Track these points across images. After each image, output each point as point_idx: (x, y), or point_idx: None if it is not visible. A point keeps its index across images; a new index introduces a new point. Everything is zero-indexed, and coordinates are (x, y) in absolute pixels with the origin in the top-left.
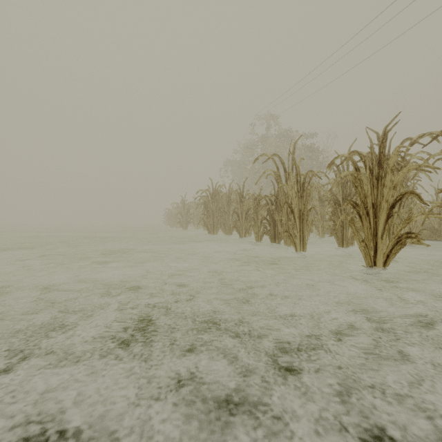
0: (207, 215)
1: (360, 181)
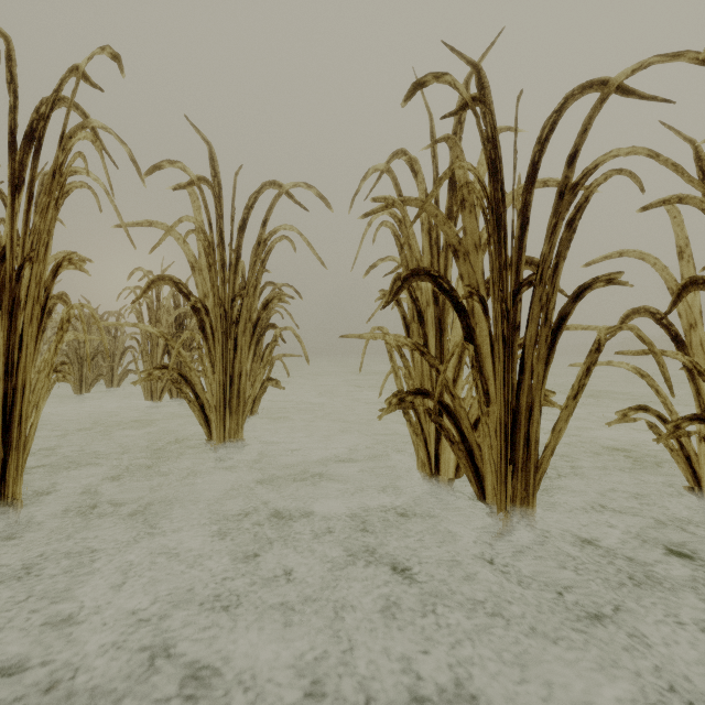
0: None
1: None
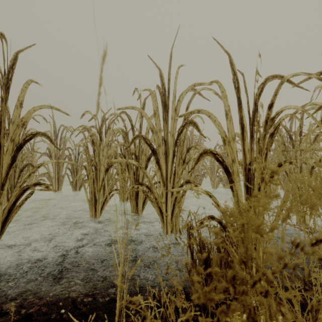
0: None
1: None
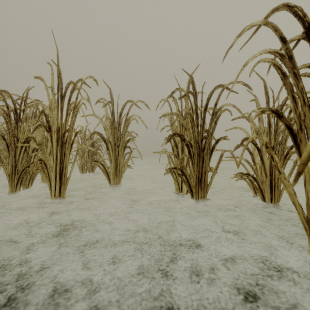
0: None
1: None
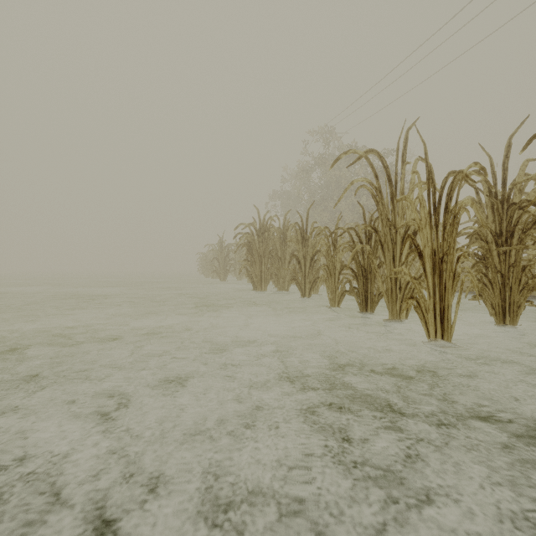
0: (252, 261)
1: None
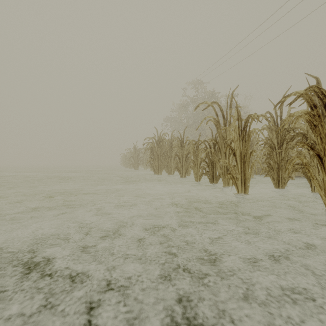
0: (153, 158)
1: (321, 119)
